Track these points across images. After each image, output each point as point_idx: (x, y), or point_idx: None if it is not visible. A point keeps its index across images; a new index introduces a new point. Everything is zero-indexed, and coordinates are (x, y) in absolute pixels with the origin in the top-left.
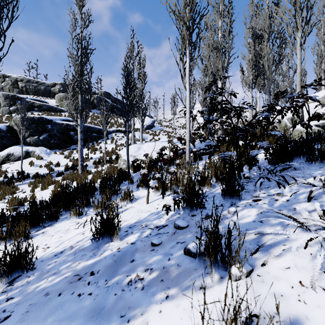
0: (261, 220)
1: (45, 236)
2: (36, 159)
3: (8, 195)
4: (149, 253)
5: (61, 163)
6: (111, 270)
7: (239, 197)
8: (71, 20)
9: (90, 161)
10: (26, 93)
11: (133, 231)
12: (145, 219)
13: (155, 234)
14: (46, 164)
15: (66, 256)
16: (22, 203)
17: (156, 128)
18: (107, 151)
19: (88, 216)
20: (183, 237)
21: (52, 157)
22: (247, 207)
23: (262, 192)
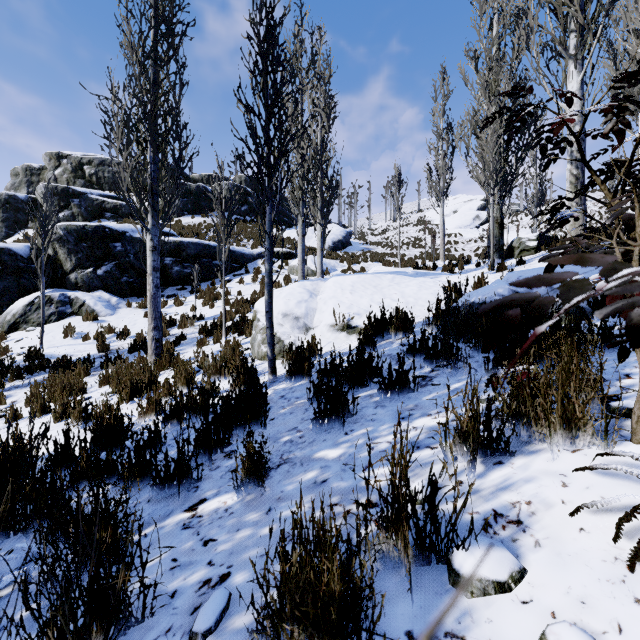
0: None
1: None
2: (83, 319)
3: None
4: None
5: (134, 330)
6: None
7: None
8: None
9: (197, 325)
10: (98, 186)
11: None
12: None
13: None
14: (99, 332)
15: None
16: None
17: (355, 247)
18: (239, 300)
19: None
20: None
21: (118, 315)
22: None
23: None
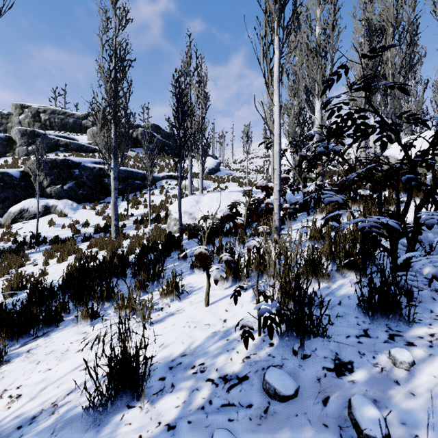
0: None
1: (27, 363)
2: (58, 216)
3: (14, 268)
4: None
5: (91, 222)
6: None
7: (407, 318)
8: (102, 19)
9: (130, 219)
10: (50, 128)
11: (176, 383)
12: (202, 349)
13: (220, 404)
14: (71, 223)
15: (35, 435)
16: (24, 284)
17: (222, 172)
18: (154, 205)
19: (105, 322)
20: None
21: (79, 214)
22: None
23: None
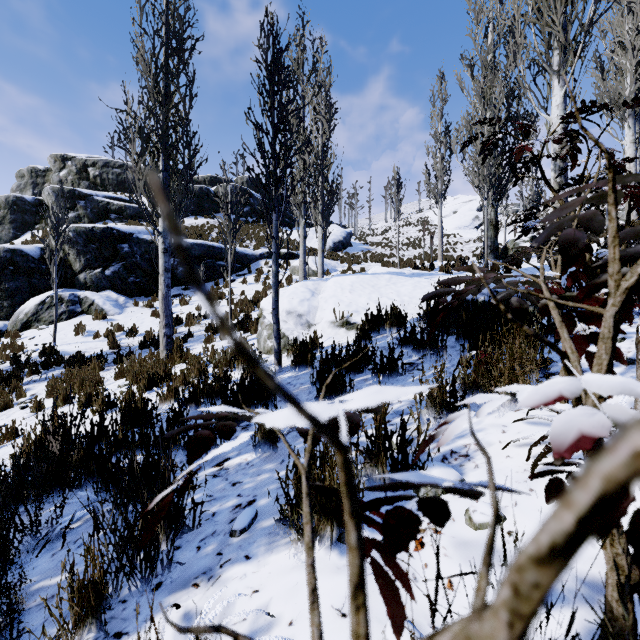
0: None
1: None
2: (93, 318)
3: None
4: None
5: (142, 328)
6: None
7: None
8: None
9: (203, 323)
10: (102, 188)
11: None
12: None
13: None
14: (109, 330)
15: None
16: None
17: (355, 248)
18: (243, 300)
19: None
20: None
21: (126, 314)
22: None
23: None
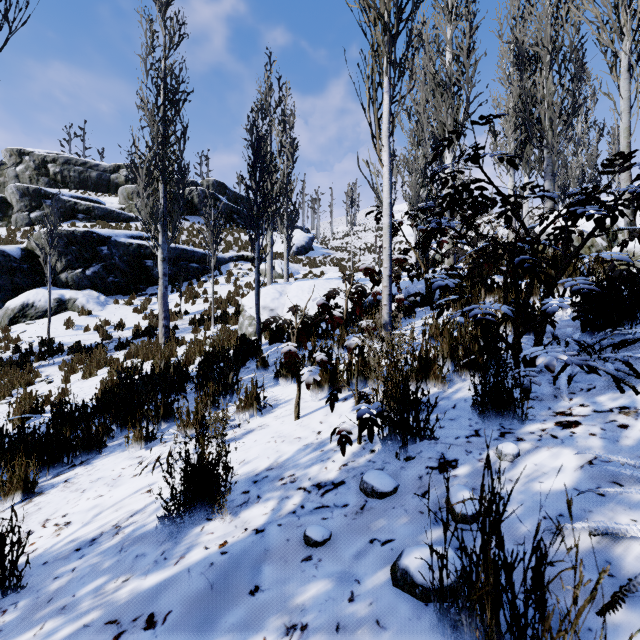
0: (596, 487)
1: (69, 492)
2: (79, 314)
3: (19, 387)
4: (299, 569)
5: (127, 323)
6: (200, 616)
7: (521, 414)
8: (145, 34)
9: (184, 318)
10: (63, 185)
11: (262, 494)
12: (292, 461)
13: (313, 507)
14: (98, 324)
15: (100, 554)
16: (39, 407)
17: (317, 252)
18: (218, 299)
19: (165, 444)
20: (386, 525)
21: (109, 311)
22: (545, 443)
23: (578, 402)
